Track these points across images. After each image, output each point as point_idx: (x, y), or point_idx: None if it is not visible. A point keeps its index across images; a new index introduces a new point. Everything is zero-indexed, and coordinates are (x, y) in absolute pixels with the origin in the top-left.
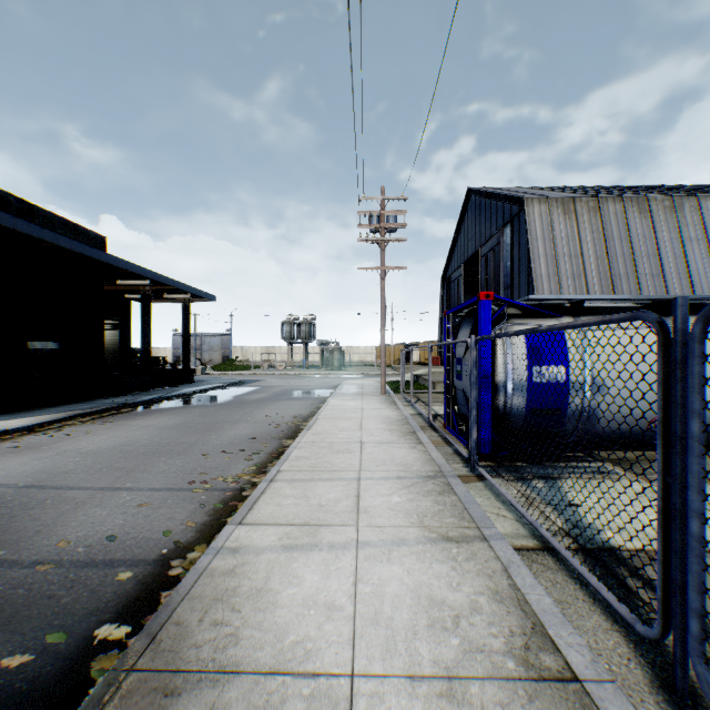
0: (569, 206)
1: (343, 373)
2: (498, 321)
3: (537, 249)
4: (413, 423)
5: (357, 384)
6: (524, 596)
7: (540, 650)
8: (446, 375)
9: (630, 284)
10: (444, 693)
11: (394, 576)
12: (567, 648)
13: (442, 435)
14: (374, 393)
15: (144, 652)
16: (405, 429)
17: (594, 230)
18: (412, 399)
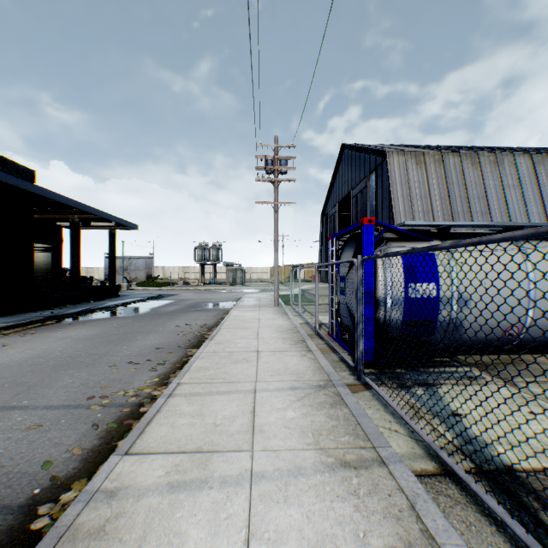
0: (420, 158)
1: (244, 288)
2: (378, 243)
3: (396, 190)
4: (302, 331)
5: (255, 297)
6: None
7: None
8: (330, 291)
9: (466, 219)
10: None
11: (292, 525)
12: None
13: (327, 342)
14: (269, 305)
15: None
16: (296, 338)
17: (438, 177)
18: (300, 310)
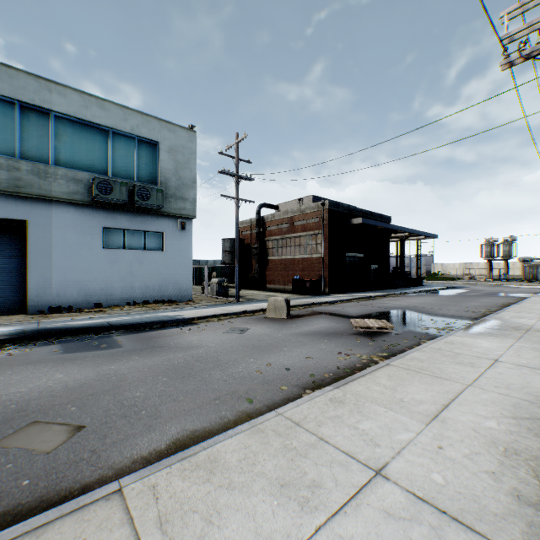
0: None
1: None
2: None
3: None
4: None
5: None
6: None
7: None
8: None
9: None
10: None
11: None
12: None
13: None
14: None
15: (484, 319)
16: None
17: None
18: None
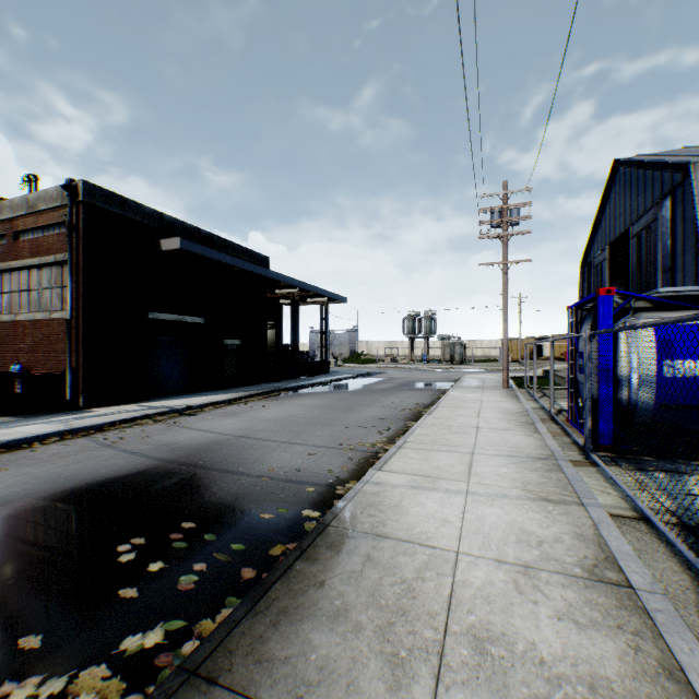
0: None
1: (464, 367)
2: (621, 315)
3: None
4: (532, 415)
5: (478, 378)
6: (604, 541)
7: (605, 569)
8: (568, 369)
9: None
10: (520, 571)
11: (494, 513)
12: (630, 572)
13: (562, 427)
14: (495, 387)
15: (333, 520)
16: (523, 420)
17: None
18: (535, 394)
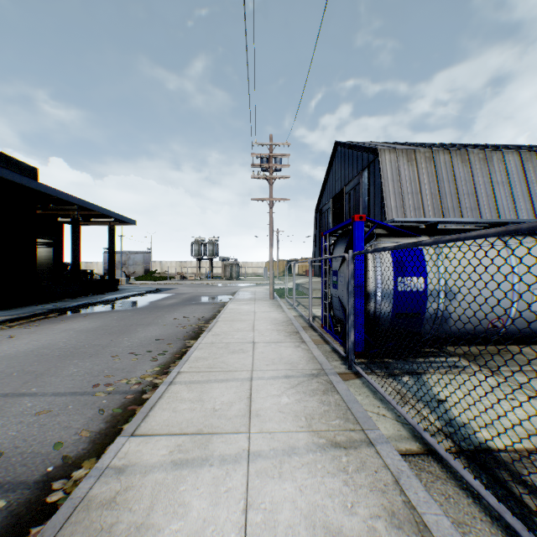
0: (411, 156)
1: (240, 282)
2: (369, 239)
3: (388, 187)
4: (296, 324)
5: (251, 291)
6: (421, 517)
7: None
8: (323, 284)
9: (456, 215)
10: None
11: (286, 497)
12: None
13: (320, 334)
14: (264, 298)
15: None
16: (290, 330)
17: (429, 174)
18: (294, 304)
